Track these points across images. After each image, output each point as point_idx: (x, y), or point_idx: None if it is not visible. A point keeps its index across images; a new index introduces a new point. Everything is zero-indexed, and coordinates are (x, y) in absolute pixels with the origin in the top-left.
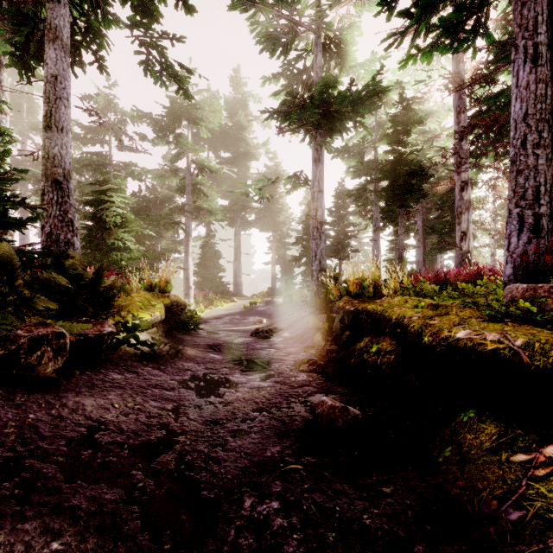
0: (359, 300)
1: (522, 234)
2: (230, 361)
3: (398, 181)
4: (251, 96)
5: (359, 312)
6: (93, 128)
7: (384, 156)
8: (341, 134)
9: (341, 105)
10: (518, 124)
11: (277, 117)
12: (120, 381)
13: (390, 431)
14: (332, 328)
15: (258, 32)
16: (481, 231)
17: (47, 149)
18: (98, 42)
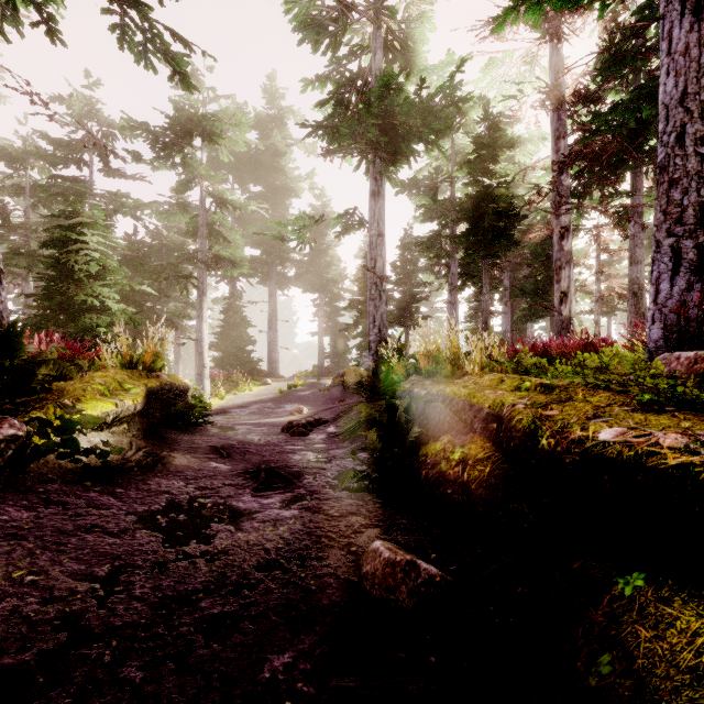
0: (432, 380)
1: (677, 277)
2: (240, 474)
3: (483, 223)
4: (291, 113)
5: (432, 397)
6: (65, 142)
7: (463, 191)
8: (408, 160)
9: (408, 116)
10: (672, 111)
11: (323, 133)
12: (22, 523)
13: (491, 607)
14: (393, 422)
15: (296, 14)
16: (581, 293)
17: None
18: None
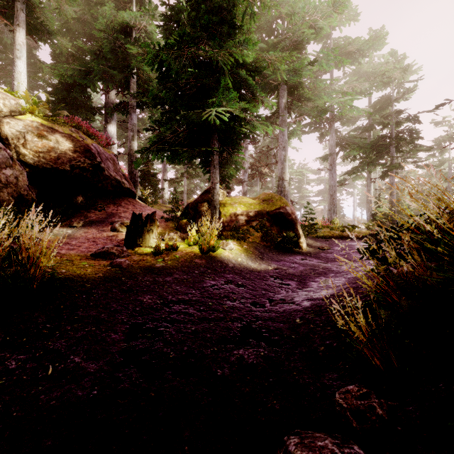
0: None
1: None
2: None
3: None
4: None
5: None
6: None
7: None
8: None
9: None
10: None
11: None
12: None
13: None
14: None
15: None
16: None
17: (390, 200)
18: (402, 166)
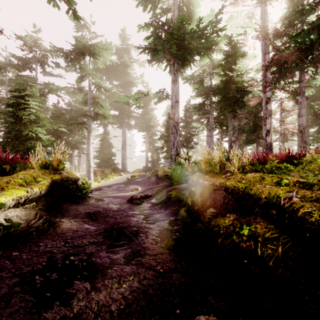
0: (208, 175)
1: None
2: (101, 233)
3: (229, 94)
4: (133, 47)
5: (217, 187)
6: (23, 58)
7: (218, 79)
8: (190, 65)
9: (192, 39)
10: None
11: (148, 52)
12: None
13: None
14: (194, 203)
15: None
16: None
17: None
18: None
